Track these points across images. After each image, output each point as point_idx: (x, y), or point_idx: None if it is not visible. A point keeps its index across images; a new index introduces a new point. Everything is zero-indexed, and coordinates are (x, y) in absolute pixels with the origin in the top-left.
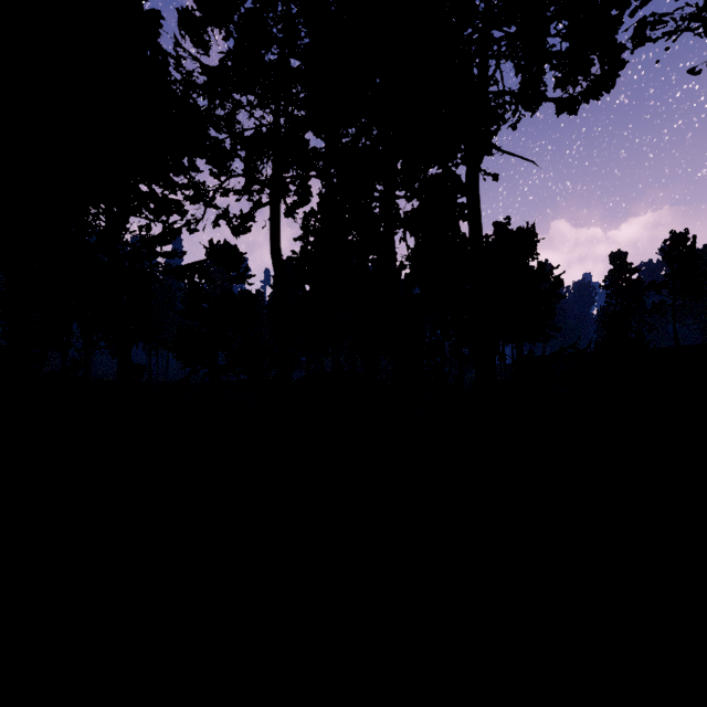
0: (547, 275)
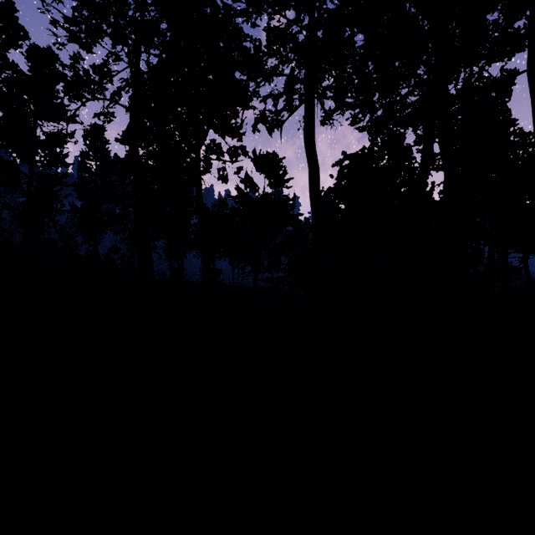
0: None
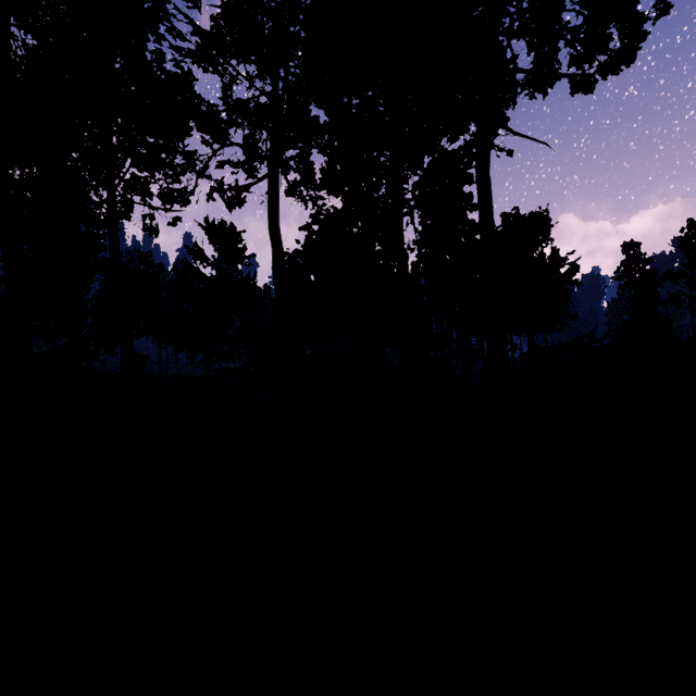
0: (561, 261)
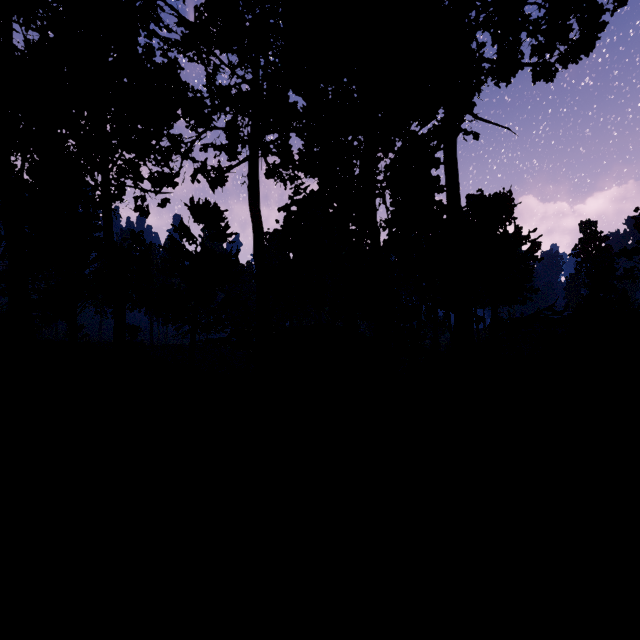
0: (524, 238)
